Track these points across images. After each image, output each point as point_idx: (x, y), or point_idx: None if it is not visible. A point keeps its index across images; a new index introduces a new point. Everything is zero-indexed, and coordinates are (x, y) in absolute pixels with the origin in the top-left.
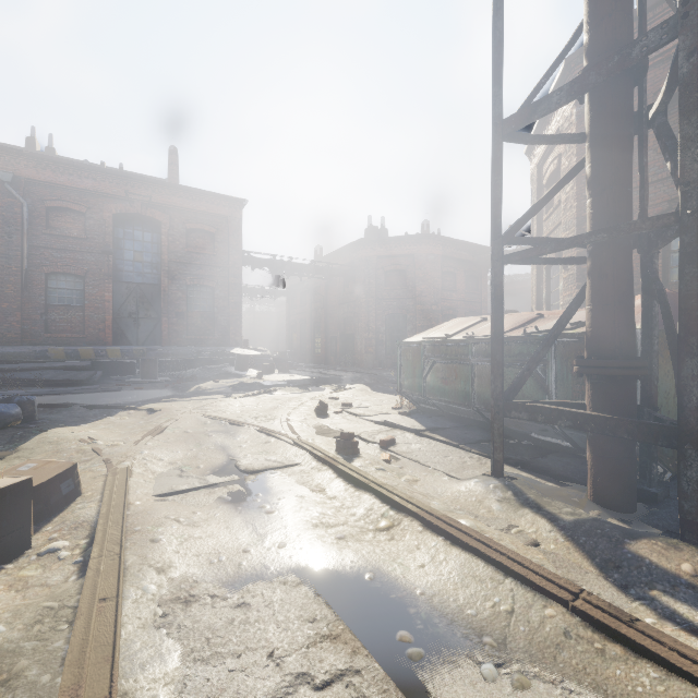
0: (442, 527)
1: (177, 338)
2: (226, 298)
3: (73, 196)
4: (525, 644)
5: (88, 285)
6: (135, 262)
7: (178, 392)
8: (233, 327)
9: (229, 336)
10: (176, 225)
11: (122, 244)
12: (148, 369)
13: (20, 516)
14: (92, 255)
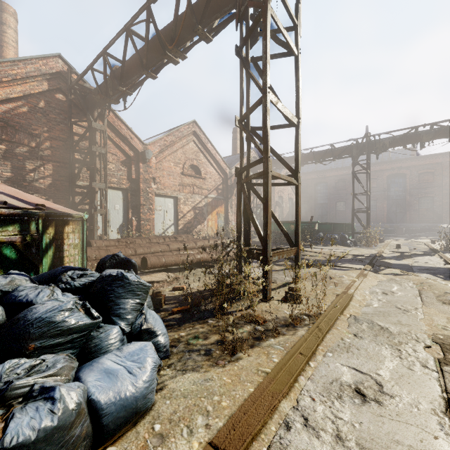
0: (427, 245)
1: (413, 220)
2: (440, 201)
3: (373, 174)
4: (422, 248)
5: (377, 203)
6: (395, 191)
7: (408, 238)
8: (445, 214)
9: (442, 218)
10: (413, 173)
11: (390, 186)
12: (399, 232)
13: (379, 240)
14: (379, 192)
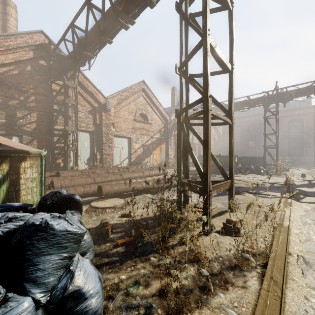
0: None
1: (309, 154)
2: None
3: None
4: None
5: (280, 141)
6: (294, 132)
7: (306, 168)
8: None
9: None
10: (309, 118)
11: (290, 128)
12: (298, 163)
13: (285, 170)
14: (281, 133)
